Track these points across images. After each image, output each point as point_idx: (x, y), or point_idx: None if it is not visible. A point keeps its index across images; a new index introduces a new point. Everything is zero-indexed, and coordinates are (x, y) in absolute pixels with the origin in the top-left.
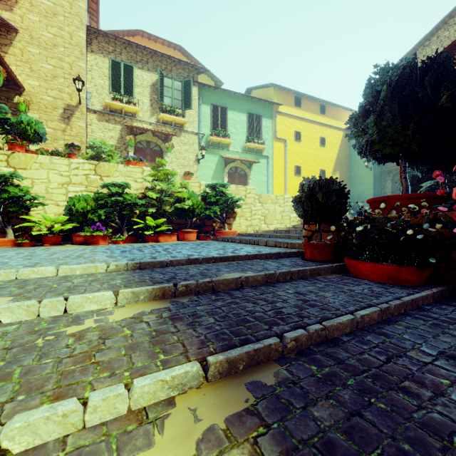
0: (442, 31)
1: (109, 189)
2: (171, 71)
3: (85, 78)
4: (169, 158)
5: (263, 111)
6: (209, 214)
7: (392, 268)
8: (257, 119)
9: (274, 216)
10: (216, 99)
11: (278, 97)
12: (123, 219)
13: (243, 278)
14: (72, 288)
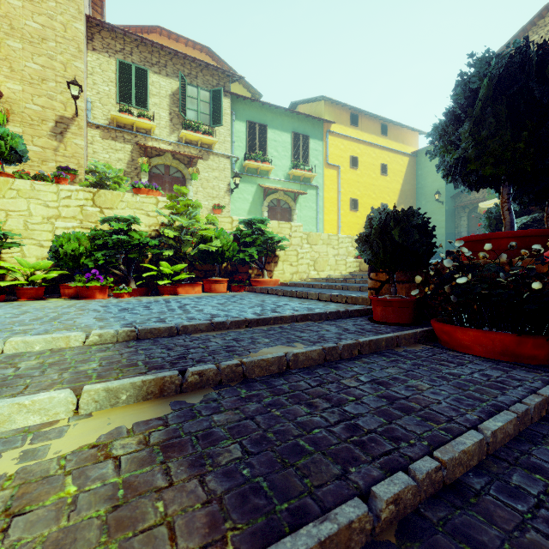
0: (529, 35)
1: (111, 225)
2: (196, 78)
3: (85, 82)
4: (193, 187)
5: (312, 130)
6: (243, 258)
7: (508, 339)
8: (304, 140)
9: (326, 261)
10: (254, 114)
11: (330, 113)
12: (130, 264)
13: (290, 357)
14: (8, 381)
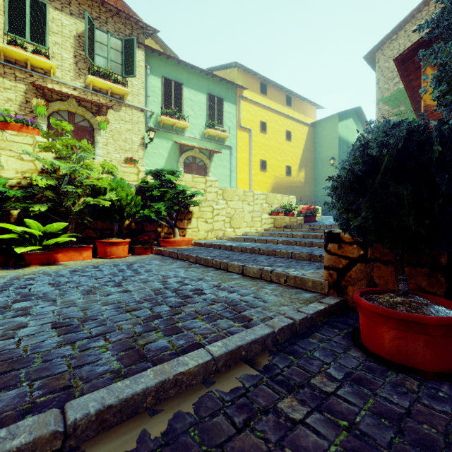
0: (409, 25)
1: None
2: (106, 23)
3: None
4: (103, 138)
5: (226, 94)
6: (150, 215)
7: None
8: (219, 102)
9: (242, 218)
10: (169, 71)
11: (243, 80)
12: None
13: None
14: None
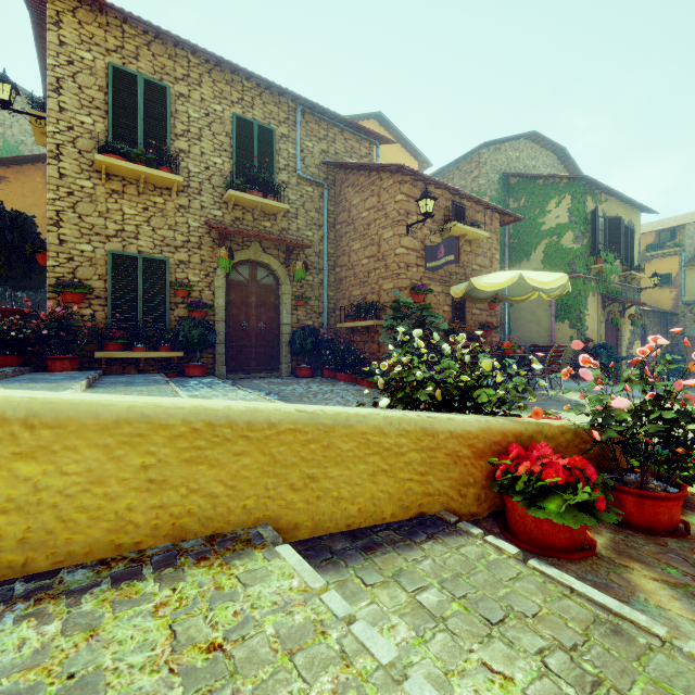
0: None
1: None
2: None
3: None
4: None
5: None
6: None
7: (1, 358)
8: None
9: None
10: None
11: None
12: None
13: None
14: None
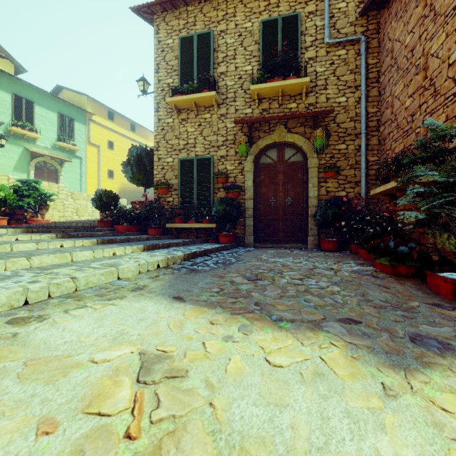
0: None
1: None
2: None
3: None
4: None
5: (77, 115)
6: (21, 205)
7: (127, 227)
8: (70, 121)
9: (86, 210)
10: (20, 90)
11: (92, 107)
12: None
13: (64, 229)
14: None
